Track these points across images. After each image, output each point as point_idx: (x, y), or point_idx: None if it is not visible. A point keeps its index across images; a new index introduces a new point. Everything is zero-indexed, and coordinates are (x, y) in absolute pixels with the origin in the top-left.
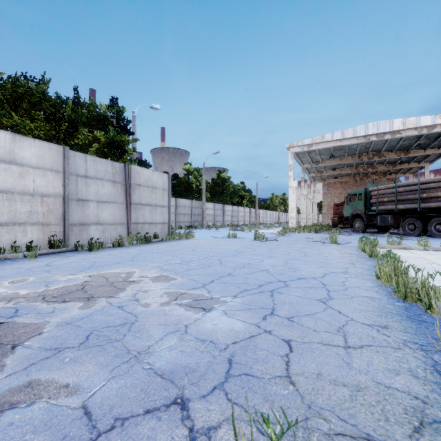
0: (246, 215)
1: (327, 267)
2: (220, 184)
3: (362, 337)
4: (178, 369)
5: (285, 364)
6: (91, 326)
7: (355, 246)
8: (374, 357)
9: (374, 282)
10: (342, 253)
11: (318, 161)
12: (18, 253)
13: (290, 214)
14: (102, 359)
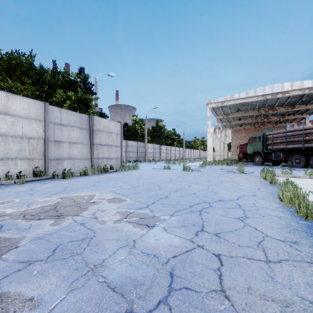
0: (176, 152)
1: (240, 191)
2: (158, 130)
3: (279, 252)
4: (127, 283)
5: (218, 278)
6: (58, 241)
7: (257, 175)
8: (293, 272)
9: (278, 204)
10: (249, 181)
11: (228, 114)
12: (10, 180)
13: (208, 152)
14: (64, 272)
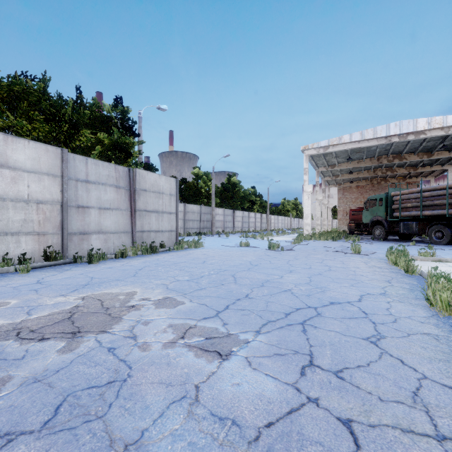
0: (257, 221)
1: (360, 287)
2: (230, 189)
3: None
4: None
5: None
6: (67, 387)
7: (381, 257)
8: None
9: (426, 310)
10: (370, 267)
11: (334, 164)
12: (8, 267)
13: (305, 221)
14: None
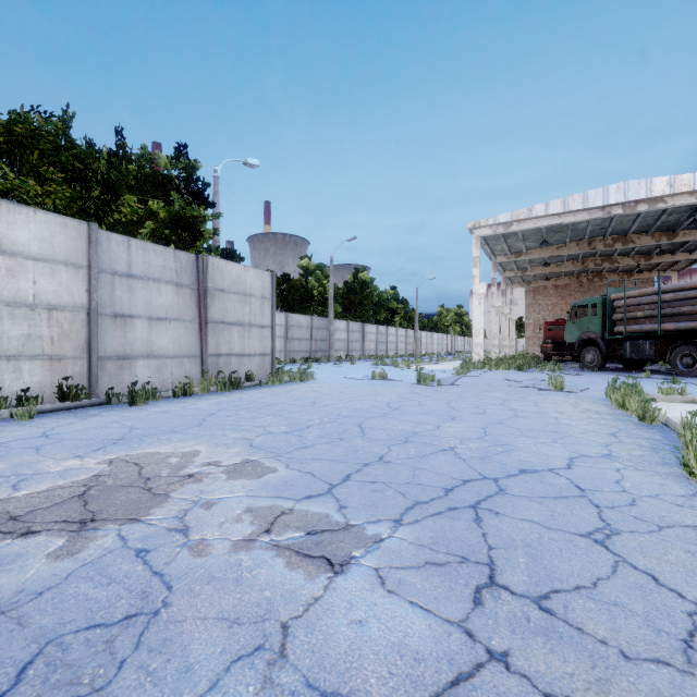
0: (399, 340)
1: (569, 444)
2: (358, 290)
3: None
4: None
5: None
6: (50, 626)
7: (598, 396)
8: None
9: (685, 484)
10: (582, 412)
11: (520, 251)
12: None
13: (474, 339)
14: None
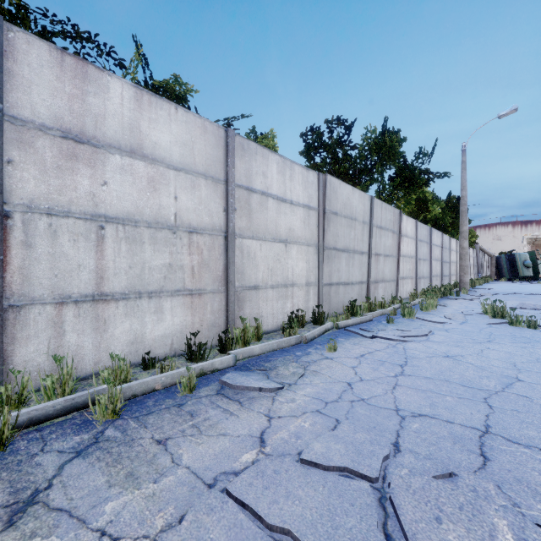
0: None
1: None
2: None
3: None
4: None
5: None
6: None
7: None
8: None
9: None
10: None
11: (536, 238)
12: None
13: None
14: None
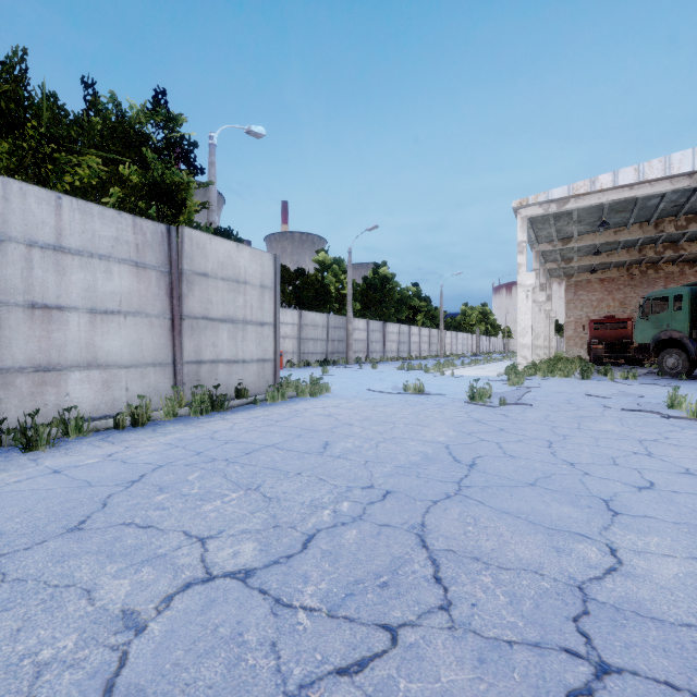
0: (422, 340)
1: None
2: (379, 286)
3: None
4: None
5: None
6: None
7: None
8: None
9: None
10: None
11: (569, 237)
12: None
13: (520, 339)
14: None
